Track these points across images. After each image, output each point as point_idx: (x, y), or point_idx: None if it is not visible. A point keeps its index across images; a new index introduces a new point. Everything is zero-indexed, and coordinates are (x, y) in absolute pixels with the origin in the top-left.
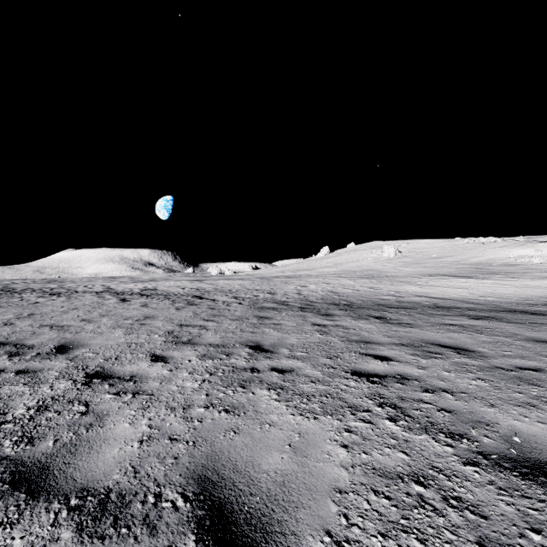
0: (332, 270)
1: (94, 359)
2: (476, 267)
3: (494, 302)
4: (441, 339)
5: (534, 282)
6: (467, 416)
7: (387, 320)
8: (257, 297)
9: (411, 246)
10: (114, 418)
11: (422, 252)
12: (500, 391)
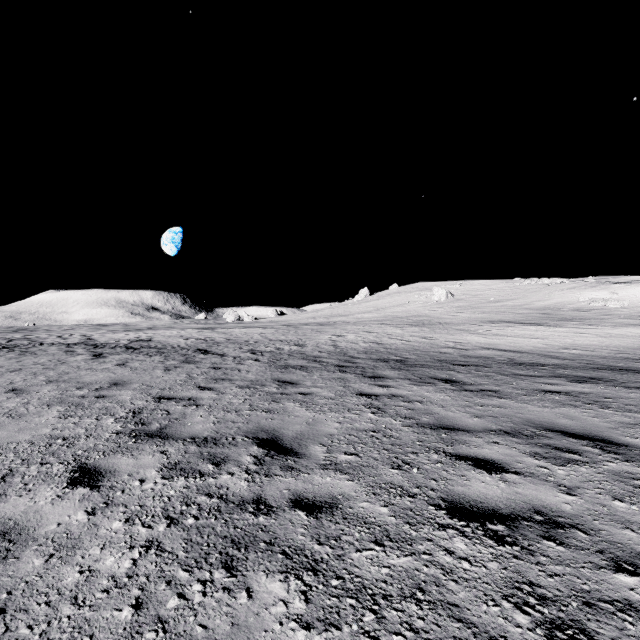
0: (372, 316)
1: None
2: (544, 313)
3: (583, 357)
4: (557, 420)
5: (617, 330)
6: None
7: (461, 384)
8: (281, 351)
9: (465, 288)
10: None
11: (478, 295)
12: None
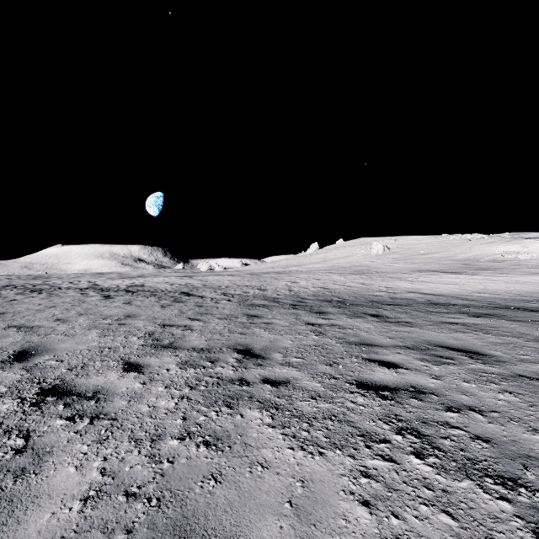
0: (321, 266)
1: (56, 368)
2: (464, 263)
3: (488, 299)
4: (447, 340)
5: (523, 278)
6: (510, 448)
7: (384, 318)
8: (247, 294)
9: (399, 242)
10: (57, 458)
11: (410, 248)
12: (537, 409)
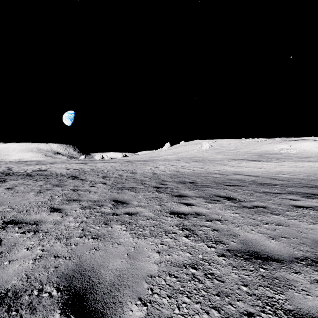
0: (172, 156)
1: None
2: (259, 155)
3: (292, 179)
4: None
5: (298, 164)
6: None
7: (238, 201)
8: (121, 177)
9: (218, 143)
10: None
11: (224, 146)
12: None
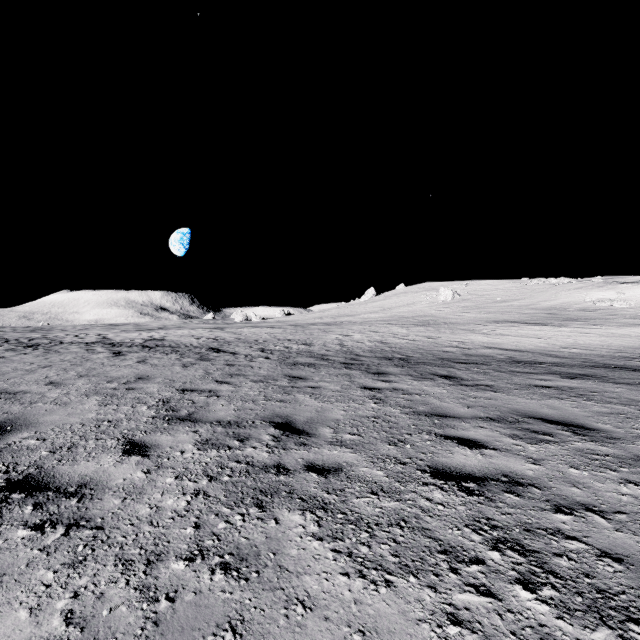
0: (379, 316)
1: (34, 451)
2: (549, 313)
3: (582, 356)
4: (540, 410)
5: (621, 330)
6: None
7: (459, 380)
8: (289, 350)
9: (471, 288)
10: (5, 594)
11: (484, 295)
12: None
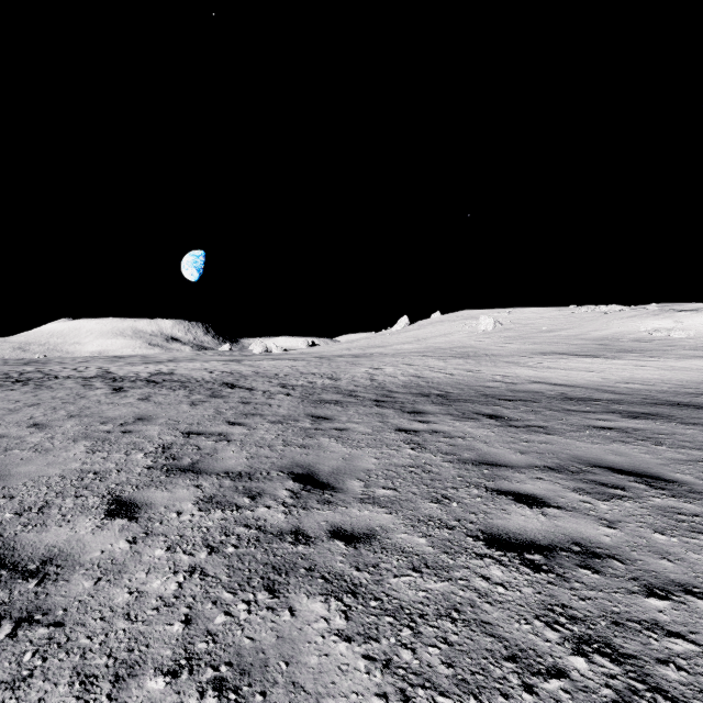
0: (413, 347)
1: None
2: (601, 344)
3: (642, 391)
4: (606, 456)
5: (681, 363)
6: None
7: (507, 420)
8: (313, 385)
9: (514, 316)
10: None
11: (529, 324)
12: None
